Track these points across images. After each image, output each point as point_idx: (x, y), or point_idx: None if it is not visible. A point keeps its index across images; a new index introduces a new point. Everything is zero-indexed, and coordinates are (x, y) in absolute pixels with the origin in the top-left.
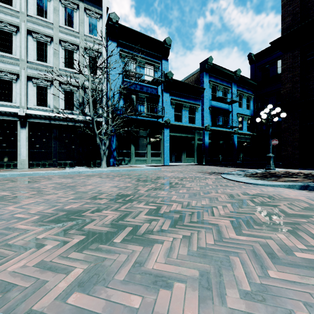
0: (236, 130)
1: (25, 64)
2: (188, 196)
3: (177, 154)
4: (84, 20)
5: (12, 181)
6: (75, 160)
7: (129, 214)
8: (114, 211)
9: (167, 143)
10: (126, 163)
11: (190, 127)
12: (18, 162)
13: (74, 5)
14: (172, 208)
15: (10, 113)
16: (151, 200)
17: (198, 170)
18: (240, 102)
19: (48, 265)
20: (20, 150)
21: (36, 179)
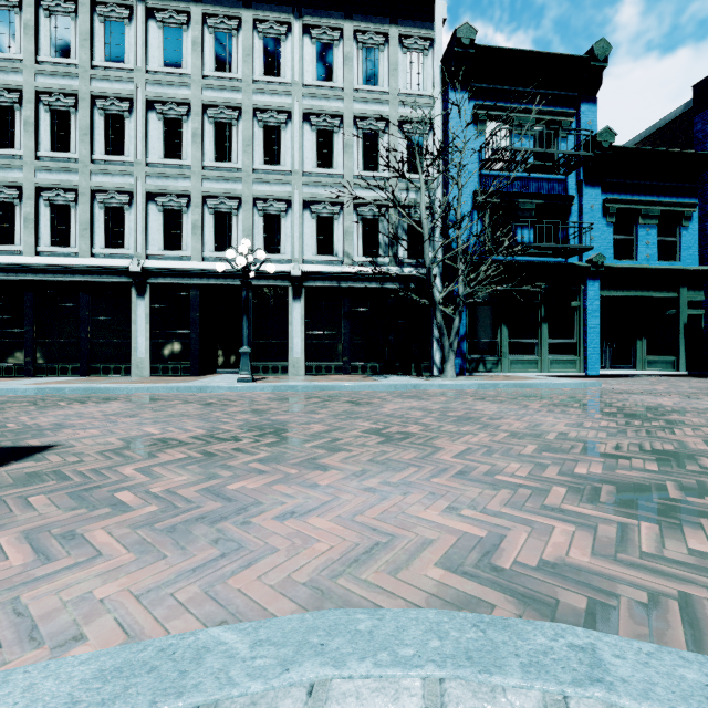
0: None
1: (300, 178)
2: None
3: (617, 346)
4: (398, 62)
5: (322, 399)
6: (382, 360)
7: None
8: None
9: (595, 318)
10: (488, 369)
11: (665, 270)
12: (290, 364)
13: (380, 37)
14: None
15: (278, 274)
16: None
17: None
18: None
19: None
20: (292, 341)
21: (355, 397)
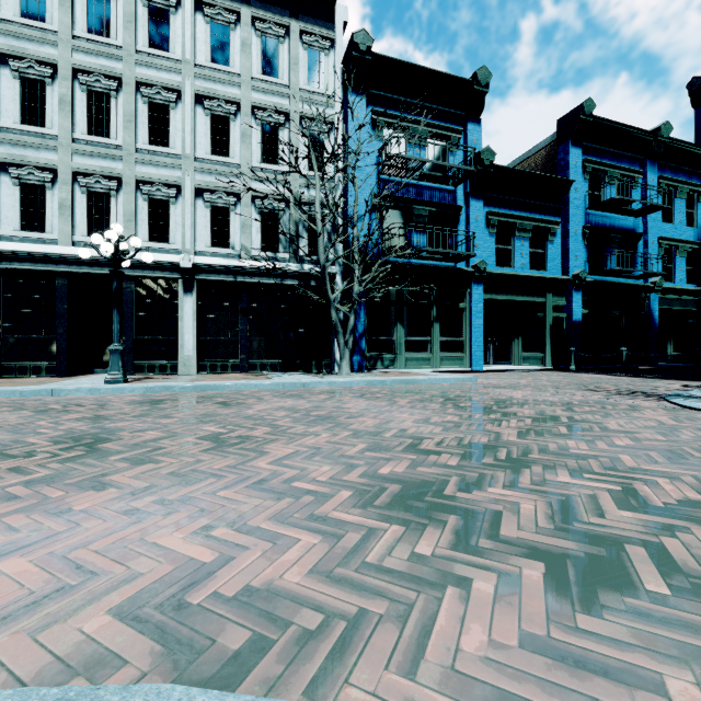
0: (657, 282)
1: (192, 163)
2: (666, 459)
3: (499, 344)
4: (299, 57)
5: (193, 401)
6: (282, 357)
7: (569, 502)
8: (515, 489)
9: (479, 319)
10: (385, 366)
11: (535, 278)
12: (180, 362)
13: (279, 28)
14: (674, 494)
15: (166, 265)
16: (574, 465)
17: (577, 385)
18: (667, 209)
19: (558, 651)
20: (182, 337)
21: (233, 398)
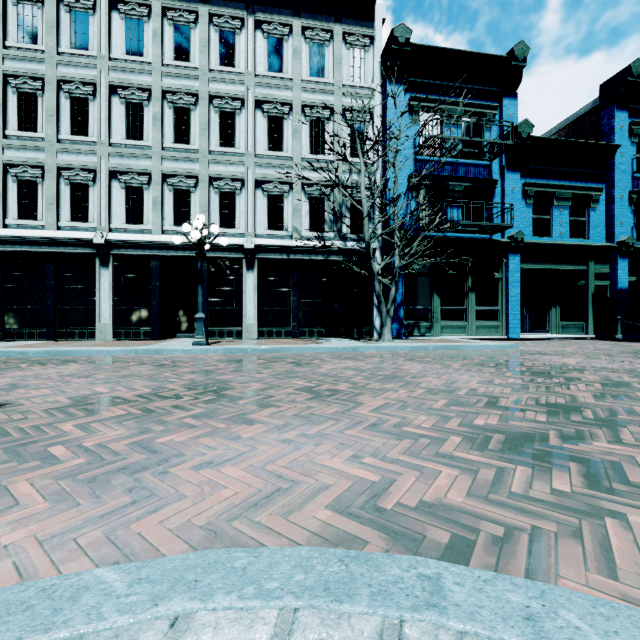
0: None
1: (253, 160)
2: None
3: (535, 313)
4: (342, 57)
5: (268, 360)
6: (327, 325)
7: None
8: (621, 445)
9: (515, 288)
10: (422, 333)
11: (576, 246)
12: (244, 329)
13: (325, 34)
14: None
15: (232, 247)
16: None
17: (632, 353)
18: None
19: None
20: (245, 308)
21: (298, 359)
